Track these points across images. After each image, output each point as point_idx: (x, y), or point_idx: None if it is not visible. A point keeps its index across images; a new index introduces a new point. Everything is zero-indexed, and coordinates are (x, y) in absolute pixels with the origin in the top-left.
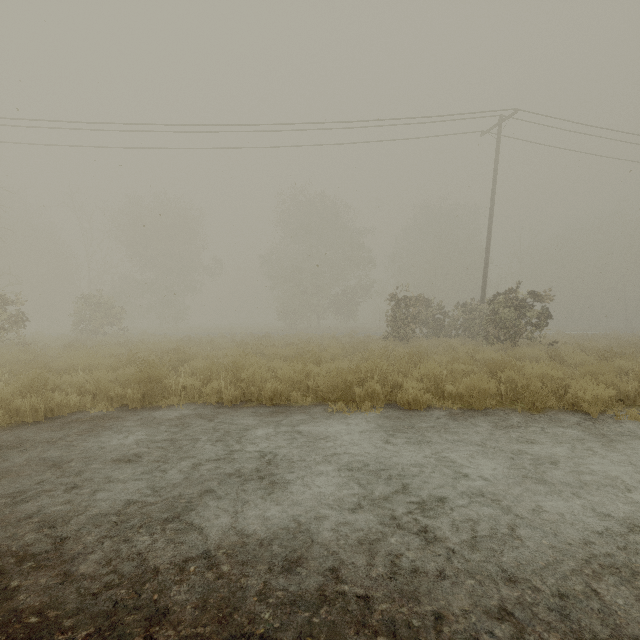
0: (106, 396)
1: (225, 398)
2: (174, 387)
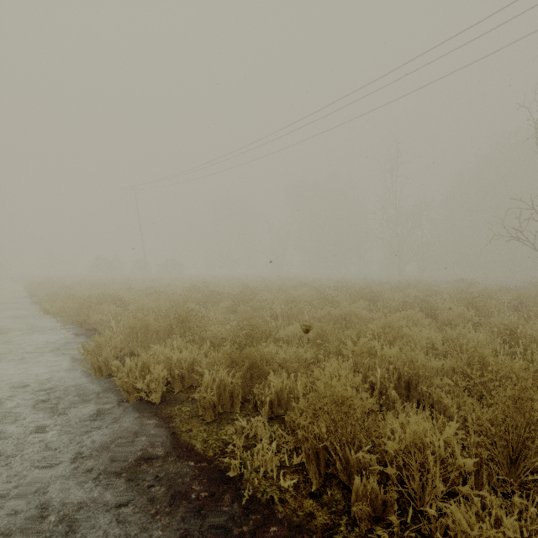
0: None
1: None
2: None
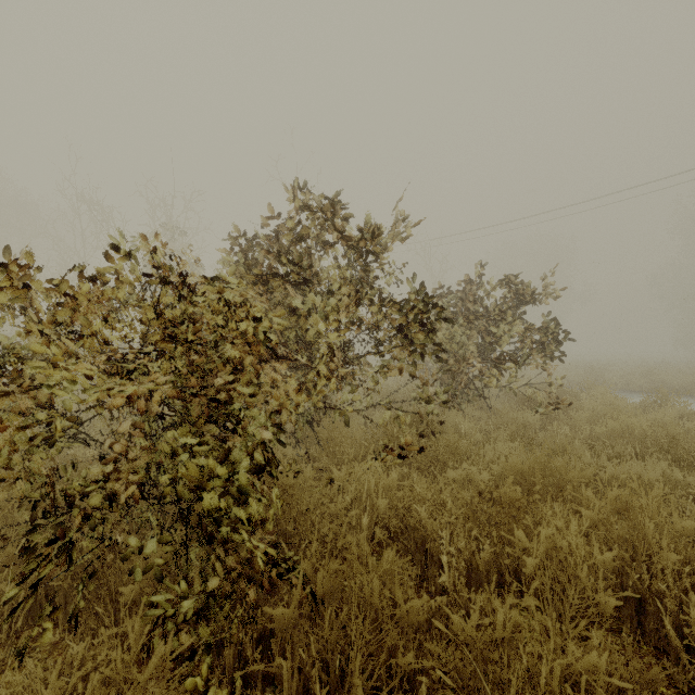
0: (574, 382)
1: (645, 387)
2: (610, 381)
